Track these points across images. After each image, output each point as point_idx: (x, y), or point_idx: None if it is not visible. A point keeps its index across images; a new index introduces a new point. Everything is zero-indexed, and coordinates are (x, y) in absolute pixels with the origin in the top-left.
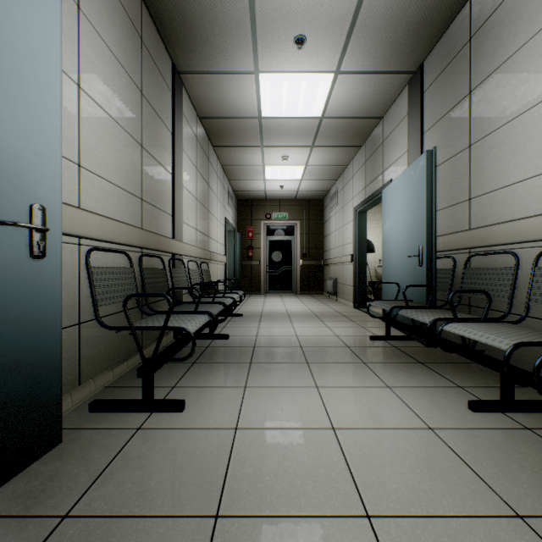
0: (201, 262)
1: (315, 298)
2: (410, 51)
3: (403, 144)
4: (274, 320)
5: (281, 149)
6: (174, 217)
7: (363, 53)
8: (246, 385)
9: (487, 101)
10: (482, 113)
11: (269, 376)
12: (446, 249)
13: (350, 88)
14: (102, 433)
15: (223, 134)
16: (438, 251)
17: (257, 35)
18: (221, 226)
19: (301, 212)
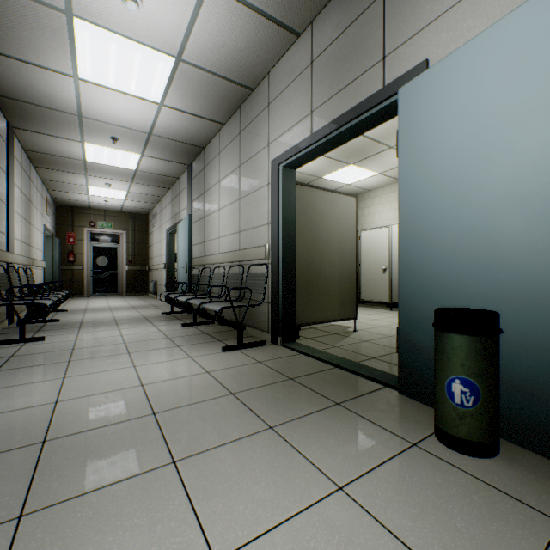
0: (27, 268)
1: (139, 298)
2: (184, 157)
3: (187, 201)
4: (98, 311)
5: (105, 179)
6: (9, 235)
7: (157, 152)
8: (79, 333)
9: (207, 201)
10: (207, 205)
11: (93, 329)
12: (198, 264)
13: (153, 162)
14: (2, 348)
15: (48, 162)
16: (196, 265)
17: (84, 130)
18: (41, 234)
19: (127, 224)
